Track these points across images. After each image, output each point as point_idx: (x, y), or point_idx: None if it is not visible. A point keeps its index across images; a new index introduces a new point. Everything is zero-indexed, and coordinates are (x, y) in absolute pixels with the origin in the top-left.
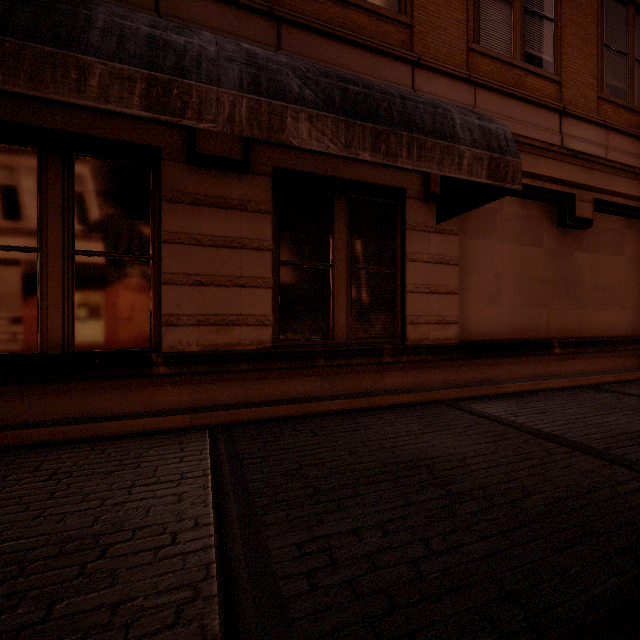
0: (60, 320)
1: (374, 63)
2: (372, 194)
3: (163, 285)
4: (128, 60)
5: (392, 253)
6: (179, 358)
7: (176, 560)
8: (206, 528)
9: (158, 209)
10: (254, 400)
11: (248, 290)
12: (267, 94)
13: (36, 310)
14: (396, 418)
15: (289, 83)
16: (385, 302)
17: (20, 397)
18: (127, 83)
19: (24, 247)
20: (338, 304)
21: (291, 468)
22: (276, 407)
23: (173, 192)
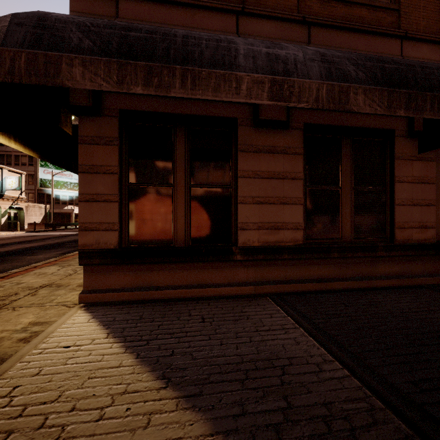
0: (183, 226)
1: (373, 42)
2: (368, 135)
3: (239, 204)
4: (260, 71)
5: (383, 177)
6: (248, 250)
7: (335, 382)
8: (334, 363)
9: (234, 156)
10: (291, 279)
11: (288, 206)
12: (337, 79)
13: (171, 220)
14: (397, 297)
15: (348, 69)
16: (378, 212)
17: (165, 271)
18: (260, 85)
19: (166, 184)
20: (344, 214)
21: (352, 328)
22: (305, 284)
23: (244, 145)
